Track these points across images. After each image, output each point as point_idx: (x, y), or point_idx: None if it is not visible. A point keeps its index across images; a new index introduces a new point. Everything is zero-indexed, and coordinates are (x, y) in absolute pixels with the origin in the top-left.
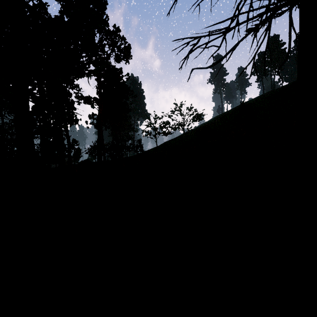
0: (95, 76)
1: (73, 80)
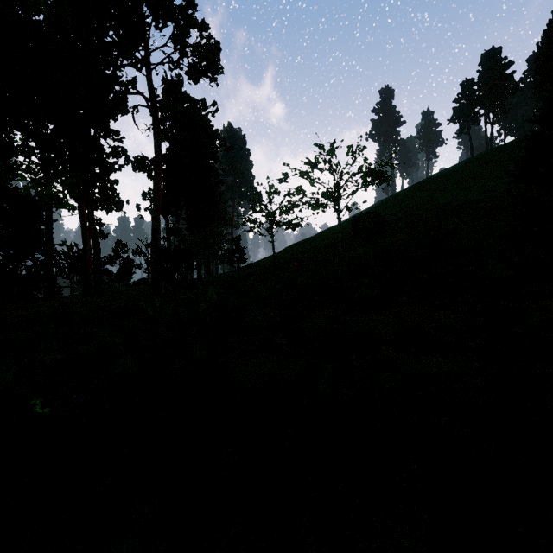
0: (146, 106)
1: (106, 120)
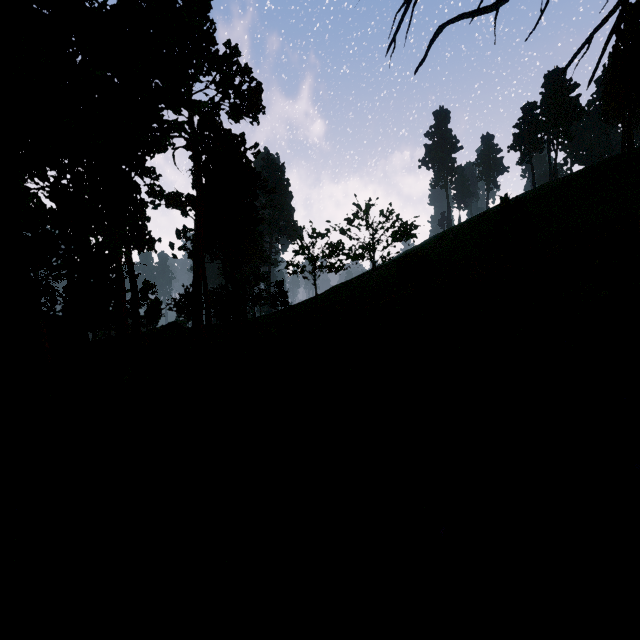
0: (188, 148)
1: (143, 158)
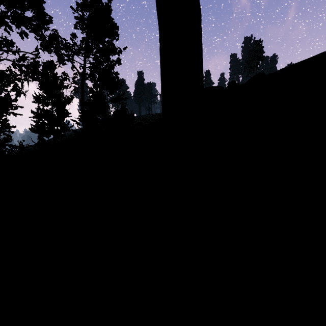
0: None
1: None
